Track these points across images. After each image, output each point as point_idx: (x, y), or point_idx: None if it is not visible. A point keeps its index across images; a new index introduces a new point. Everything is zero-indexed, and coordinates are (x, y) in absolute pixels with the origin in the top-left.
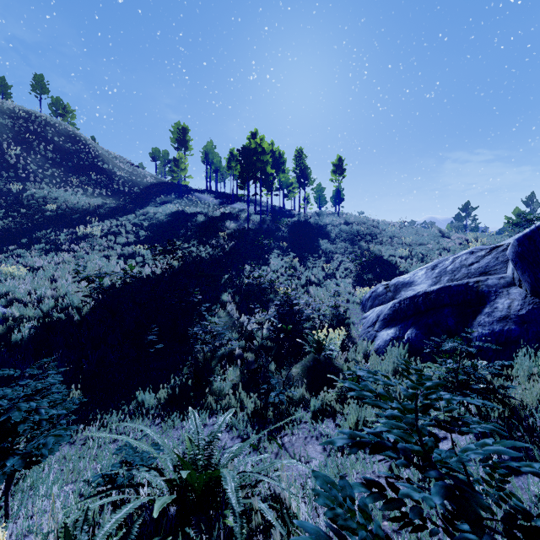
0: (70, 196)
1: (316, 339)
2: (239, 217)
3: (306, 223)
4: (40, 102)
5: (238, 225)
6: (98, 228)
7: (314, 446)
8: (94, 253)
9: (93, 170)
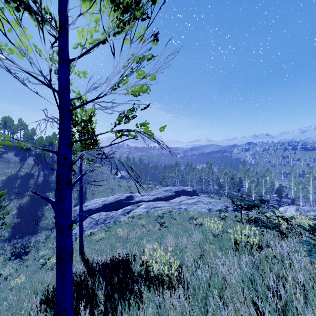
0: None
1: None
2: (34, 175)
3: None
4: None
5: (35, 181)
6: None
7: None
8: None
9: None
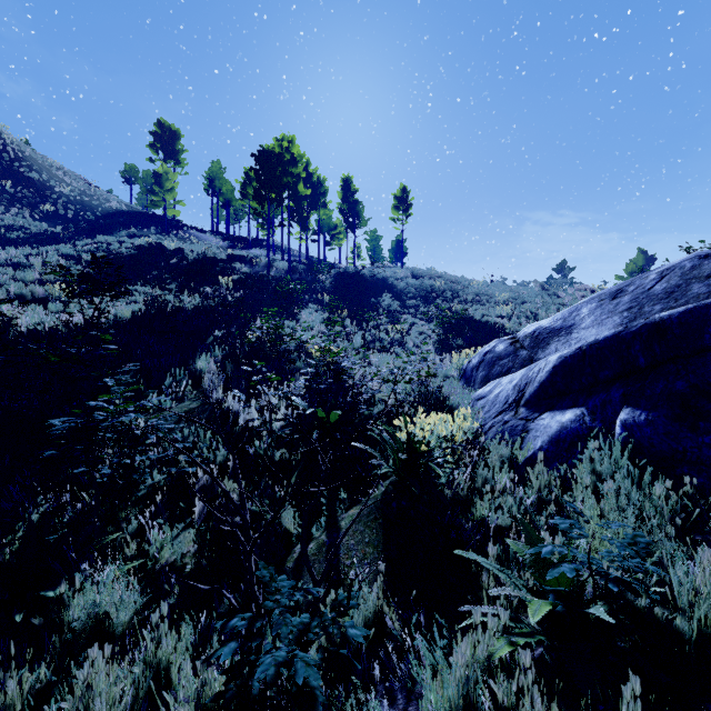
0: None
1: (401, 441)
2: (255, 261)
3: (358, 275)
4: None
5: (253, 271)
6: None
7: None
8: None
9: (9, 178)
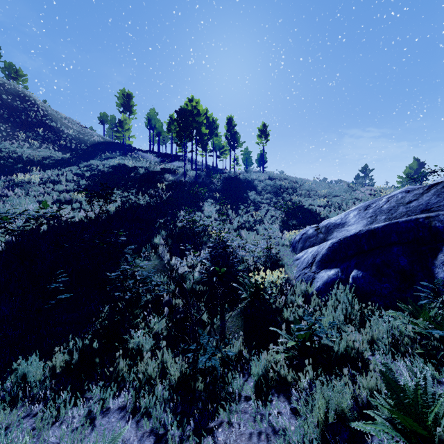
0: (15, 148)
1: (253, 283)
2: (177, 172)
3: (236, 178)
4: None
5: (176, 178)
6: (36, 175)
7: None
8: (26, 198)
9: (41, 126)
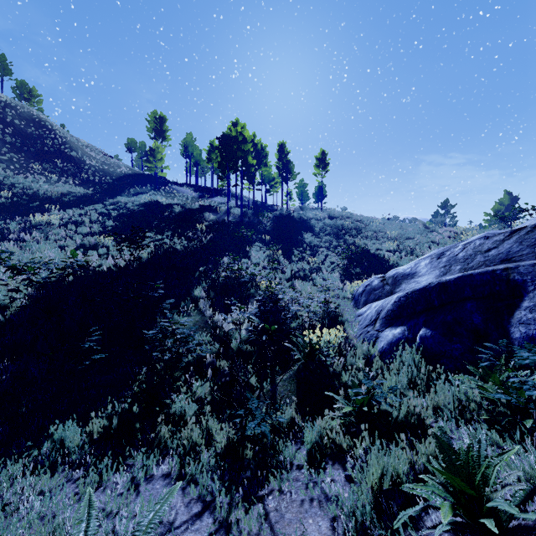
0: (30, 183)
1: (307, 342)
2: (219, 209)
3: (289, 217)
4: (1, 84)
5: (217, 218)
6: (56, 216)
7: (316, 521)
8: (46, 243)
9: (59, 157)
